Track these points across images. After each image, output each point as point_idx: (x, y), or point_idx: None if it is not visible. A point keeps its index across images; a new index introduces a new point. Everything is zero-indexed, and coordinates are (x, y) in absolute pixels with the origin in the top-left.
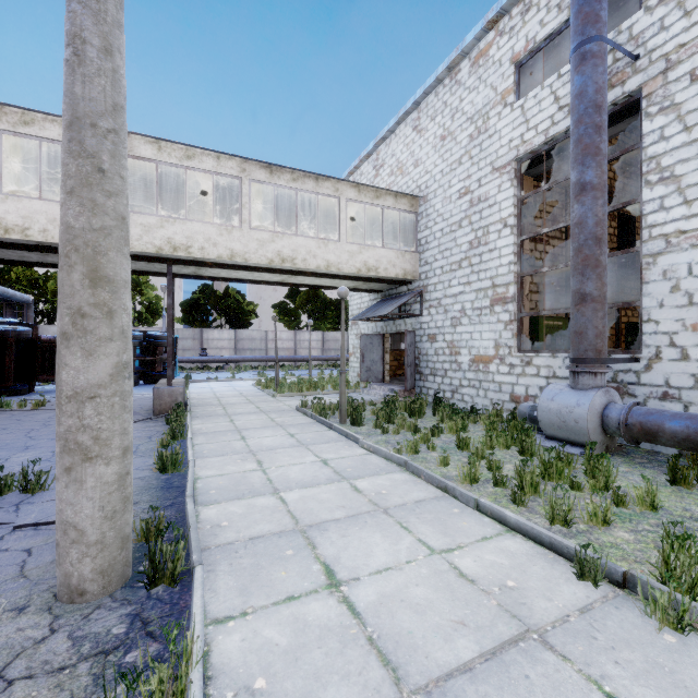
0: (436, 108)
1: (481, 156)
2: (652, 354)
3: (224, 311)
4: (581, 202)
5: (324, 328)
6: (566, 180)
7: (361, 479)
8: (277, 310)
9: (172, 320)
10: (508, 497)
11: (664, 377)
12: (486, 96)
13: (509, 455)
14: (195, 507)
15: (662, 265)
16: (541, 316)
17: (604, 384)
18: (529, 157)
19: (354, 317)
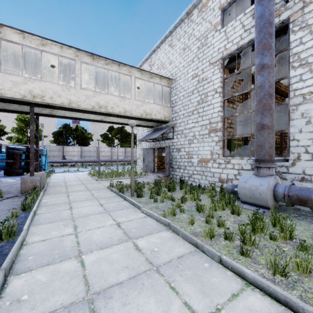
0: (181, 34)
1: (203, 57)
2: (295, 157)
3: (75, 137)
4: (262, 74)
5: (126, 146)
6: (248, 68)
7: (141, 238)
8: (102, 137)
9: (37, 139)
10: (236, 249)
11: (302, 169)
12: (206, 27)
13: (226, 214)
14: (8, 277)
15: (301, 110)
16: (232, 139)
17: (273, 173)
18: (228, 57)
19: (139, 139)
